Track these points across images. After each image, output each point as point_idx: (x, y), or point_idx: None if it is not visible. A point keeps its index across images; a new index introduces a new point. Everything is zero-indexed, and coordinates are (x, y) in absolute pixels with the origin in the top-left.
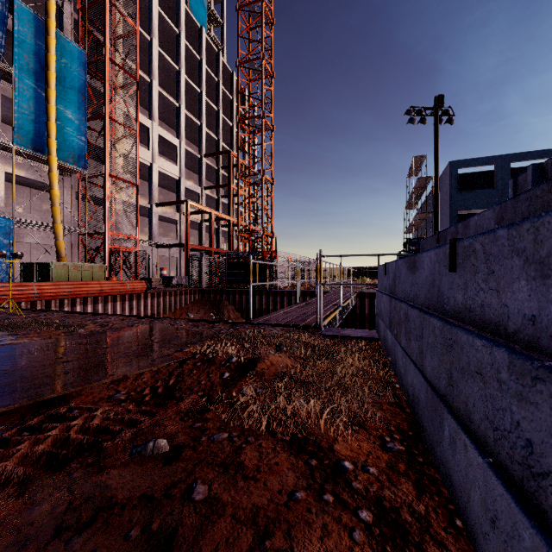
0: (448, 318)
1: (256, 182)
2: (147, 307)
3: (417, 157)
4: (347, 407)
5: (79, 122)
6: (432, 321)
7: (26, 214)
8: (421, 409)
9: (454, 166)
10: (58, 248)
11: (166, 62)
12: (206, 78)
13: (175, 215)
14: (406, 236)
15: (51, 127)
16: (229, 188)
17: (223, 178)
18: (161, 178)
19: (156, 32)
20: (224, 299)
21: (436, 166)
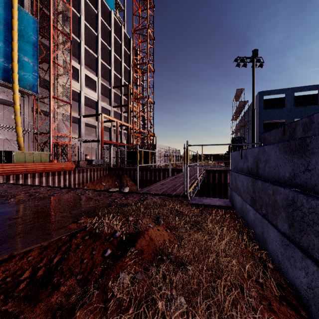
0: None
1: (144, 103)
2: (75, 179)
3: (238, 89)
4: None
5: (33, 63)
6: None
7: None
8: None
9: (261, 94)
10: (18, 142)
11: (90, 30)
12: (114, 41)
13: (95, 122)
14: (232, 136)
15: (14, 66)
16: (128, 107)
17: (124, 101)
18: (86, 100)
19: (83, 11)
20: (124, 174)
21: (253, 93)
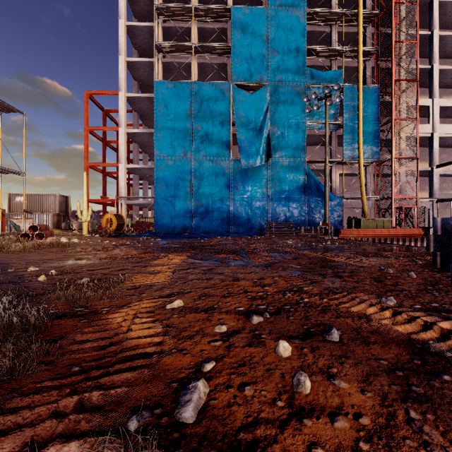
0: None
1: None
2: None
3: None
4: None
5: (375, 131)
6: None
7: (347, 193)
8: None
9: None
10: (363, 210)
11: (448, 38)
12: None
13: None
14: None
15: (360, 143)
16: None
17: None
18: (443, 141)
19: (436, 22)
20: None
21: None
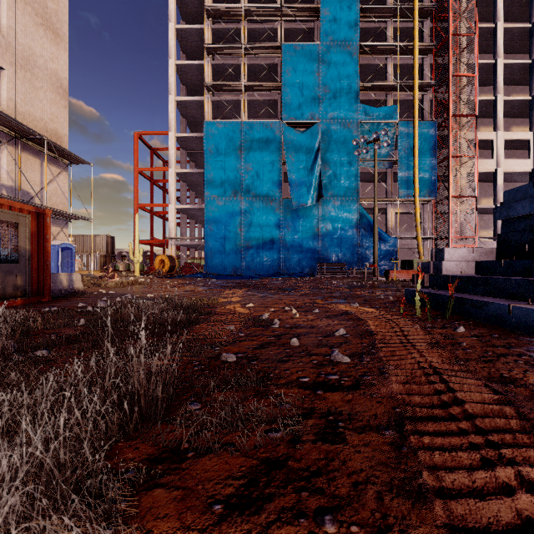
0: None
1: None
2: None
3: None
4: None
5: (432, 169)
6: None
7: (404, 232)
8: None
9: None
10: (418, 251)
11: (515, 66)
12: None
13: None
14: None
15: (415, 181)
16: None
17: None
18: (510, 176)
19: (501, 50)
20: None
21: None
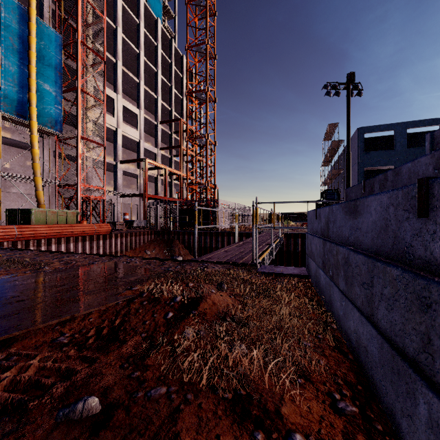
0: (414, 270)
1: (202, 144)
2: (112, 245)
3: (331, 124)
4: (290, 356)
5: (56, 93)
6: (390, 271)
7: (11, 169)
8: (371, 362)
9: (362, 131)
10: (37, 197)
11: (129, 46)
12: (161, 60)
13: (136, 170)
14: (322, 188)
15: (32, 97)
16: (180, 149)
17: (175, 141)
18: (125, 141)
19: (120, 21)
20: (175, 239)
21: (348, 131)
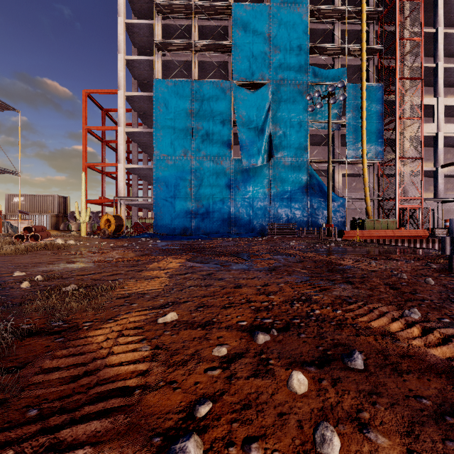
0: None
1: None
2: None
3: None
4: None
5: (378, 131)
6: None
7: (350, 193)
8: None
9: None
10: (367, 211)
11: (453, 35)
12: None
13: None
14: None
15: (363, 142)
16: None
17: None
18: (448, 141)
19: (441, 20)
20: None
21: None
